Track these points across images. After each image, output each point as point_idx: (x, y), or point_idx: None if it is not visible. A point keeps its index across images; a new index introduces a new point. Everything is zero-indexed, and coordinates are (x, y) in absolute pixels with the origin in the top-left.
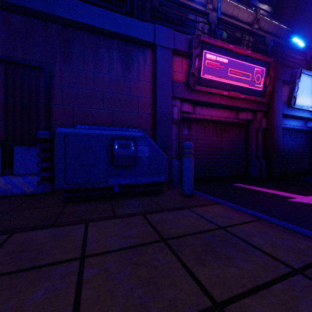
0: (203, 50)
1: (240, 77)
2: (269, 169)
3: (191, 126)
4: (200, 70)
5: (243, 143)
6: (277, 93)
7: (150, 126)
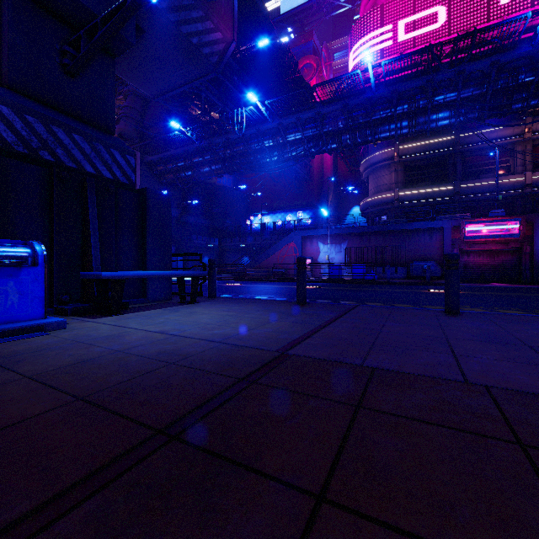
0: (466, 225)
1: (495, 230)
2: (532, 278)
3: (469, 254)
4: (466, 233)
5: (516, 261)
6: (536, 231)
7: (441, 258)
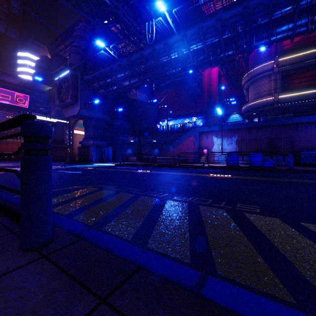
0: None
1: None
2: None
3: None
4: None
5: None
6: None
7: None
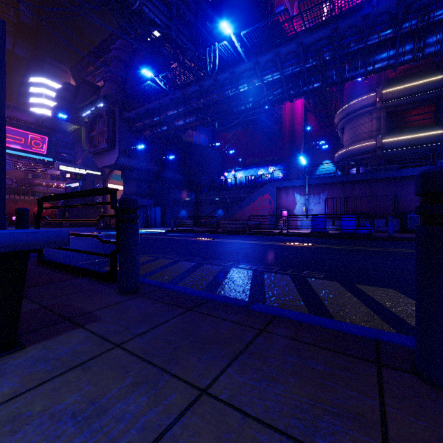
0: None
1: None
2: None
3: None
4: None
5: None
6: None
7: None
